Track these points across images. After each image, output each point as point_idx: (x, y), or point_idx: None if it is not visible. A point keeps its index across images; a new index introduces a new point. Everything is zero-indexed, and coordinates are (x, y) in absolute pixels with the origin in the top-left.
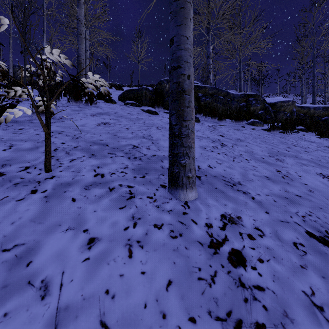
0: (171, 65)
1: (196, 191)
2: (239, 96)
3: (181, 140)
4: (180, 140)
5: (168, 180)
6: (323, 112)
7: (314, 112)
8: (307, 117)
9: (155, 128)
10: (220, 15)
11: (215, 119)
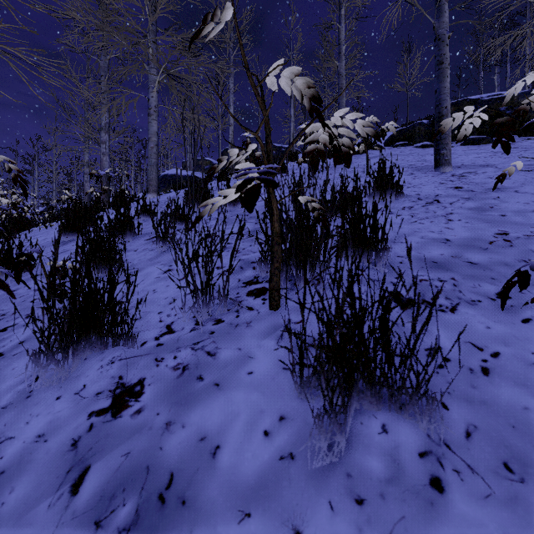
0: (435, 104)
1: (451, 168)
2: None
3: (441, 141)
4: (440, 141)
5: (434, 165)
6: None
7: None
8: None
9: (429, 155)
10: None
11: (525, 135)
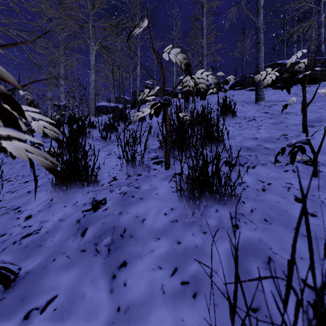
0: (255, 66)
1: (264, 102)
2: None
3: (258, 87)
4: (258, 87)
5: (255, 100)
6: None
7: None
8: None
9: (253, 95)
10: None
11: (308, 84)
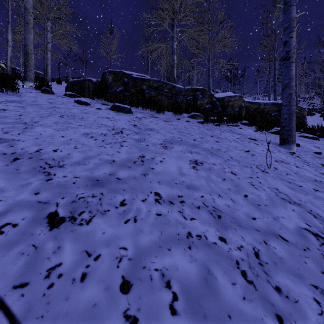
0: None
1: None
2: (186, 90)
3: None
4: None
5: None
6: (272, 108)
7: (264, 108)
8: (257, 113)
9: (58, 116)
10: (182, 11)
11: (154, 112)
